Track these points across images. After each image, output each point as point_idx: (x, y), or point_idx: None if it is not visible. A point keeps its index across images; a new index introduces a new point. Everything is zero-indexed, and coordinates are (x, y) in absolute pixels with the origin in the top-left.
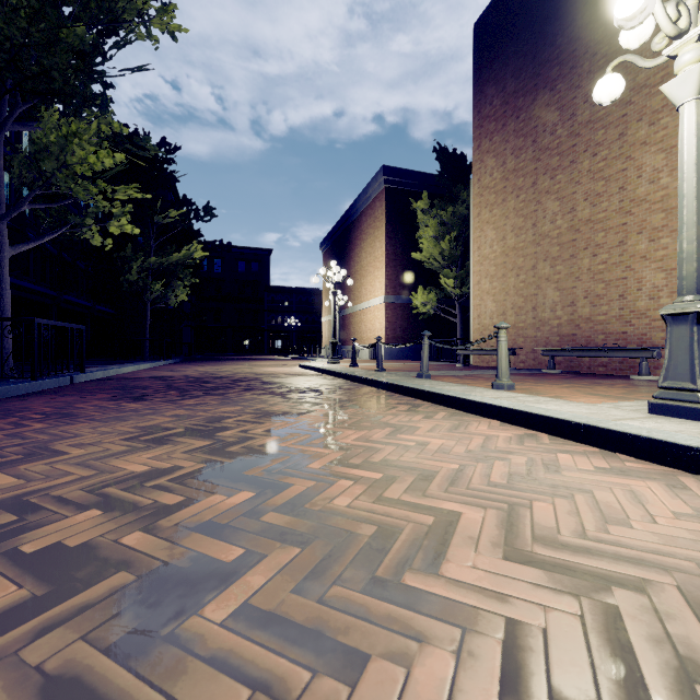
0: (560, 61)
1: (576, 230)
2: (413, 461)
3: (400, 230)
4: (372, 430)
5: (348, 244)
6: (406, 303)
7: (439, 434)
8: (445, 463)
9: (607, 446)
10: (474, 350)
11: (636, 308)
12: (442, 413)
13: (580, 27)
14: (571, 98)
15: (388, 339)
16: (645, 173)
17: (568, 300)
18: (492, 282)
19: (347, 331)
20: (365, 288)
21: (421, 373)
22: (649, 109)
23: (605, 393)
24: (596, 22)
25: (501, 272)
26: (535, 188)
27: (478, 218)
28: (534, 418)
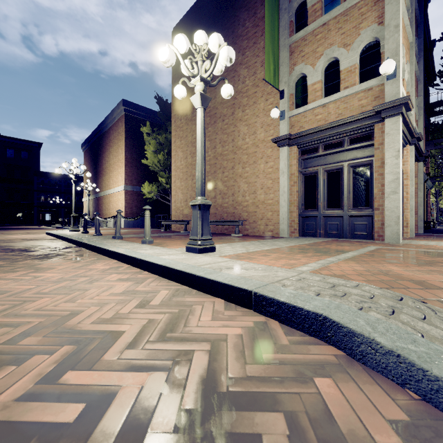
0: None
1: (216, 158)
2: (9, 287)
3: (136, 143)
4: (16, 272)
5: (101, 148)
6: (140, 191)
7: (61, 271)
8: (30, 286)
9: (144, 268)
10: (170, 221)
11: (238, 201)
12: (91, 259)
13: None
14: (214, 88)
15: (127, 214)
16: (241, 134)
17: (213, 195)
18: (181, 182)
19: (100, 208)
20: (112, 179)
21: (115, 236)
22: (242, 104)
23: None
24: None
25: (185, 177)
26: None
27: (174, 144)
28: (127, 257)
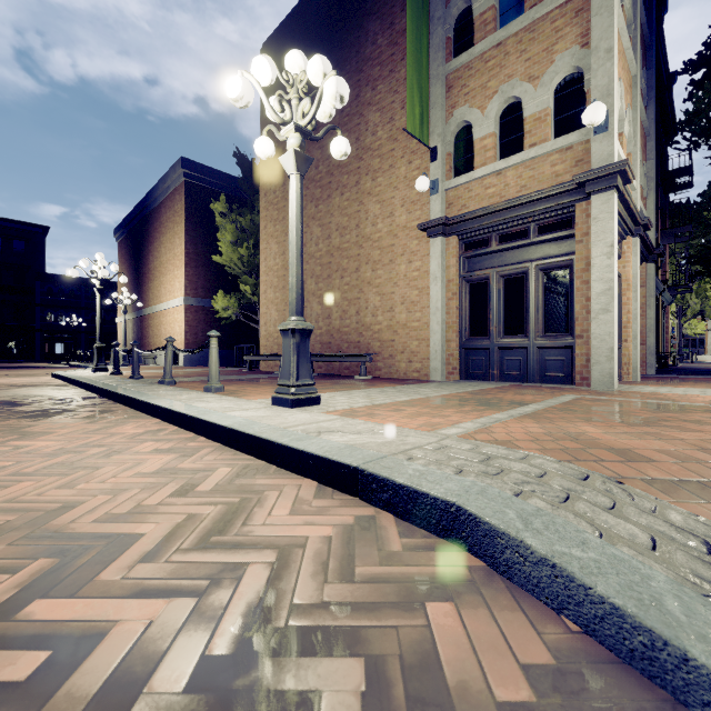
0: None
1: (332, 254)
2: None
3: (203, 229)
4: None
5: (146, 235)
6: (209, 307)
7: (64, 437)
8: (5, 462)
9: (200, 432)
10: (257, 356)
11: (365, 323)
12: (117, 418)
13: None
14: (328, 142)
15: (189, 344)
16: (370, 217)
17: (326, 313)
18: (276, 293)
19: (145, 335)
20: (165, 287)
21: (163, 379)
22: (372, 168)
23: None
24: None
25: (282, 284)
26: (305, 212)
27: (265, 230)
28: (175, 415)
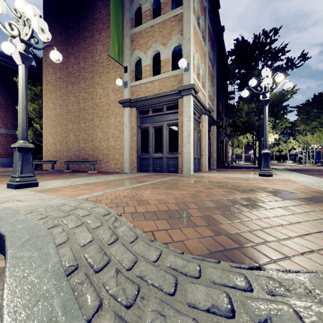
0: (75, 37)
1: (80, 111)
2: None
3: (11, 91)
4: None
5: None
6: (16, 134)
7: None
8: None
9: None
10: (39, 161)
11: (96, 145)
12: None
13: (81, 27)
14: (78, 55)
15: (1, 155)
16: (98, 95)
17: (77, 140)
18: (51, 128)
19: None
20: None
21: None
22: (99, 71)
23: (43, 179)
24: (85, 28)
25: (55, 124)
26: (67, 89)
27: (45, 95)
28: None
